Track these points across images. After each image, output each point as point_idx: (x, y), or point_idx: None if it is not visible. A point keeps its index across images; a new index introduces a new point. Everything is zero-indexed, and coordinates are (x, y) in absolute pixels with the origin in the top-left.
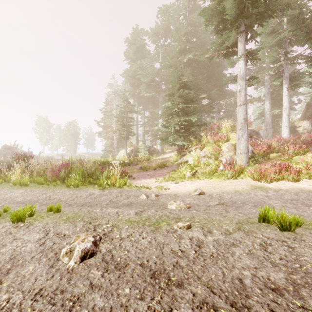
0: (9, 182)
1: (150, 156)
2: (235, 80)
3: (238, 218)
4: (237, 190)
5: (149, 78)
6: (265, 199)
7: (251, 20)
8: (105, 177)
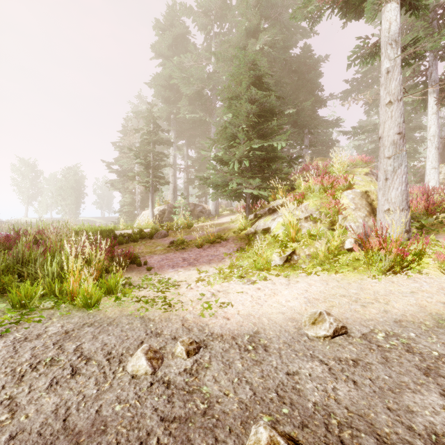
0: None
1: (195, 220)
2: (372, 55)
3: None
4: (435, 313)
5: (194, 87)
6: None
7: None
8: (51, 273)
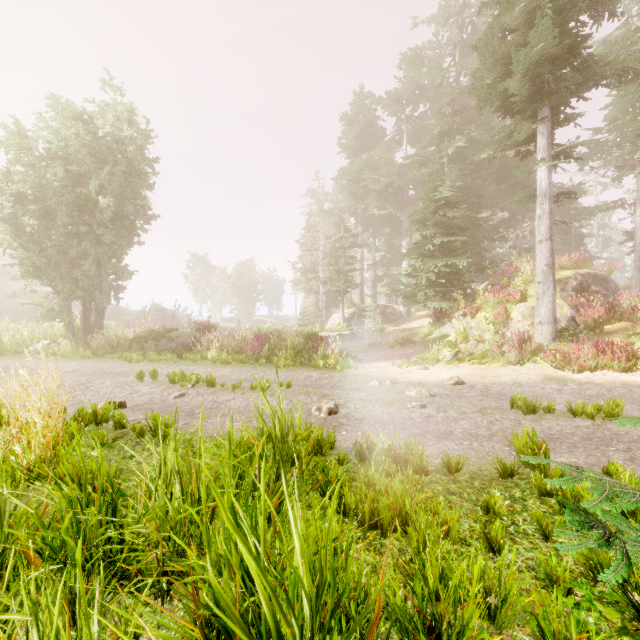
0: (206, 360)
1: (385, 324)
2: (535, 197)
3: (487, 405)
4: (518, 381)
5: (384, 182)
6: (552, 393)
7: (558, 100)
8: (320, 356)
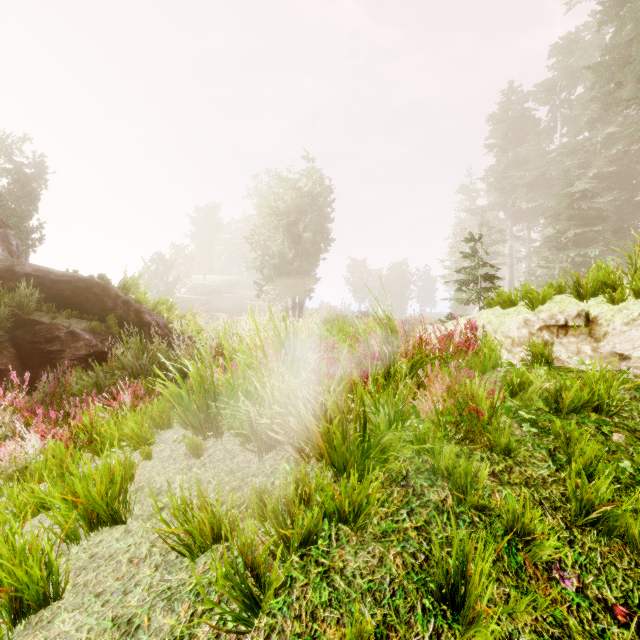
0: None
1: None
2: None
3: None
4: None
5: (532, 175)
6: None
7: None
8: None
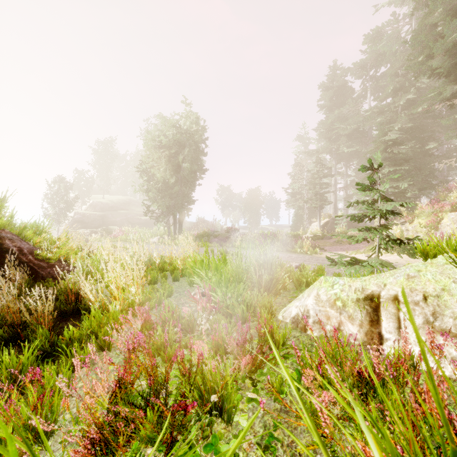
0: (234, 247)
1: None
2: None
3: None
4: None
5: (351, 128)
6: None
7: None
8: (298, 246)
